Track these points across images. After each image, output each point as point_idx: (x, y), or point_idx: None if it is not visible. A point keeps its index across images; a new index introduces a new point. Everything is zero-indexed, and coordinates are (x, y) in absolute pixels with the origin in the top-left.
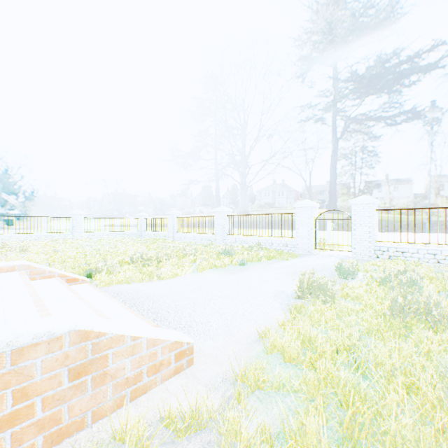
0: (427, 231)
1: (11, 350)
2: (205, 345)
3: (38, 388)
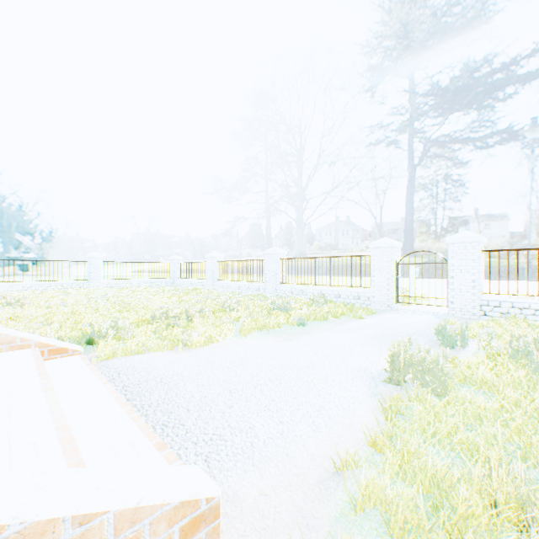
0: (530, 278)
1: None
2: (244, 485)
3: None
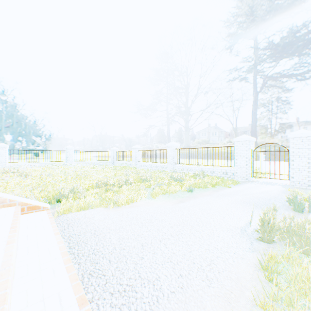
0: None
1: None
2: None
3: None
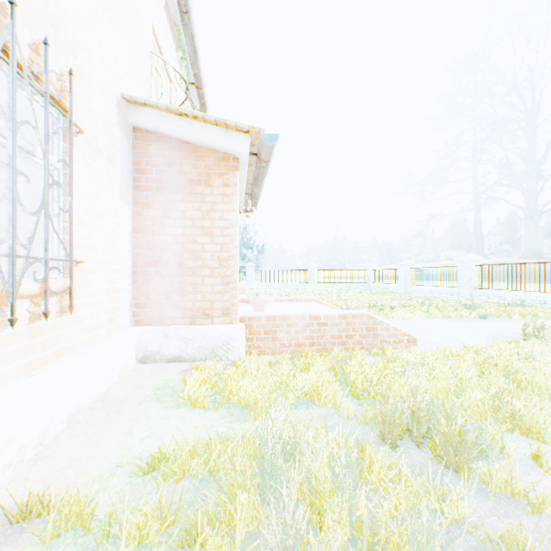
0: None
1: (351, 315)
2: (424, 345)
3: (357, 330)
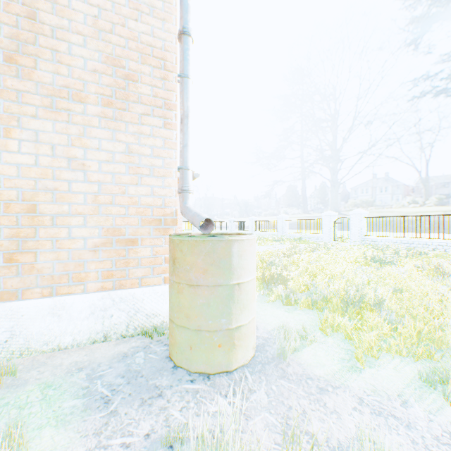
0: None
1: None
2: None
3: None
